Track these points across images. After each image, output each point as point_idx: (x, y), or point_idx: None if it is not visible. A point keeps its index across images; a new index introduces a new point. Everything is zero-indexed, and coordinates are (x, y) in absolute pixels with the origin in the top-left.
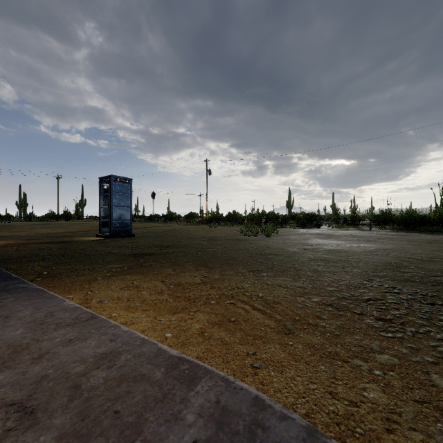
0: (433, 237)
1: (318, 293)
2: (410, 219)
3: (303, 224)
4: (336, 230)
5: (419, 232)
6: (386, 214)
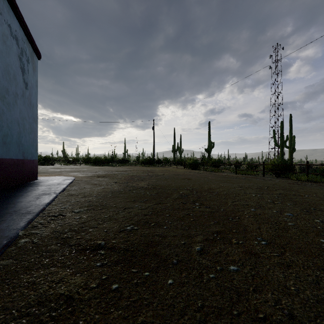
0: (99, 167)
1: (54, 174)
2: (97, 160)
3: (43, 163)
4: (63, 166)
5: (98, 166)
6: (89, 158)
